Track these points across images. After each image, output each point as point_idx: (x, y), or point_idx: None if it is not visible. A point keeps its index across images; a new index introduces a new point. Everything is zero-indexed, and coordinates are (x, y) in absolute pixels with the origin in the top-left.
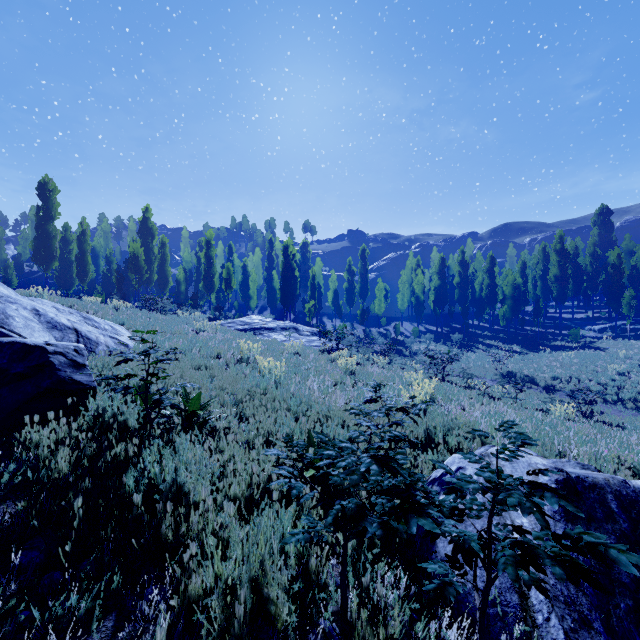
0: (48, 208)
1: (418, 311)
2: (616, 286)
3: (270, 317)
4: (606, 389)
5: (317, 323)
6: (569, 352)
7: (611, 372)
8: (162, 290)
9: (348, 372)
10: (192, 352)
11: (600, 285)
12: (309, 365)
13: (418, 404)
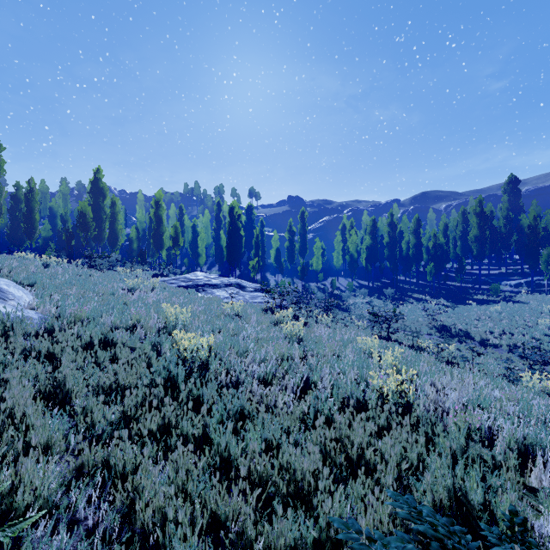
0: None
1: (352, 268)
2: (533, 245)
3: (216, 273)
4: (541, 344)
5: (261, 278)
6: (496, 306)
7: (542, 326)
8: (112, 247)
9: (294, 339)
10: (101, 320)
11: (512, 245)
12: (249, 333)
13: None
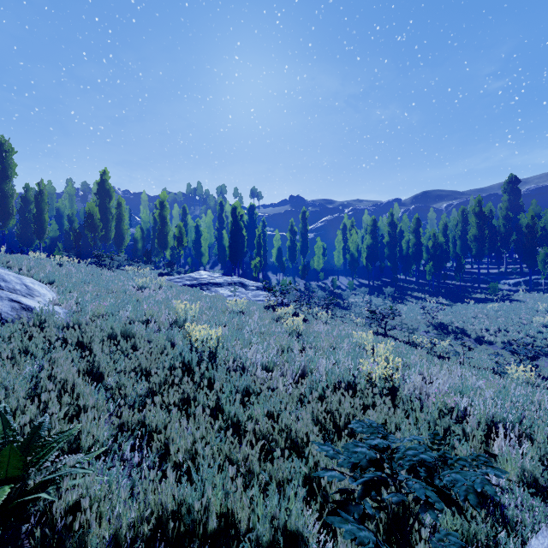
0: (4, 168)
1: (353, 267)
2: (530, 245)
3: (219, 272)
4: (535, 341)
5: (263, 277)
6: (493, 305)
7: (536, 324)
8: (118, 247)
9: (294, 333)
10: (118, 315)
11: (512, 244)
12: (252, 327)
13: (456, 462)
